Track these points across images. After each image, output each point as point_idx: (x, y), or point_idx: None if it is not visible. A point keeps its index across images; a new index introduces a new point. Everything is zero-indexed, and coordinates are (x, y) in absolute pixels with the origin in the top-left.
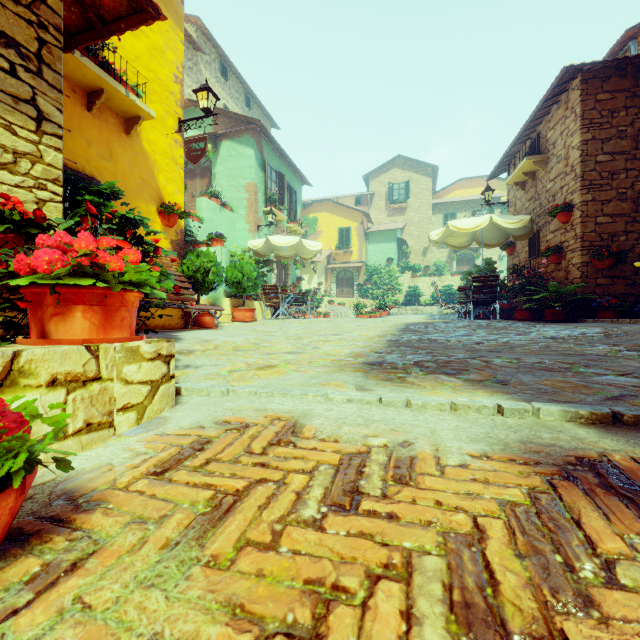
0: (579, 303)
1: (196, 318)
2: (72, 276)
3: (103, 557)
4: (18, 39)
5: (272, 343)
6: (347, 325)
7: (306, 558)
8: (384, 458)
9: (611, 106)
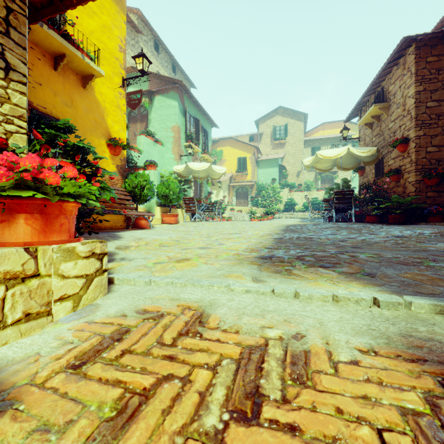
0: (414, 210)
1: (135, 221)
2: (16, 189)
3: None
4: None
5: (189, 240)
6: (244, 226)
7: None
8: (280, 352)
9: (438, 66)
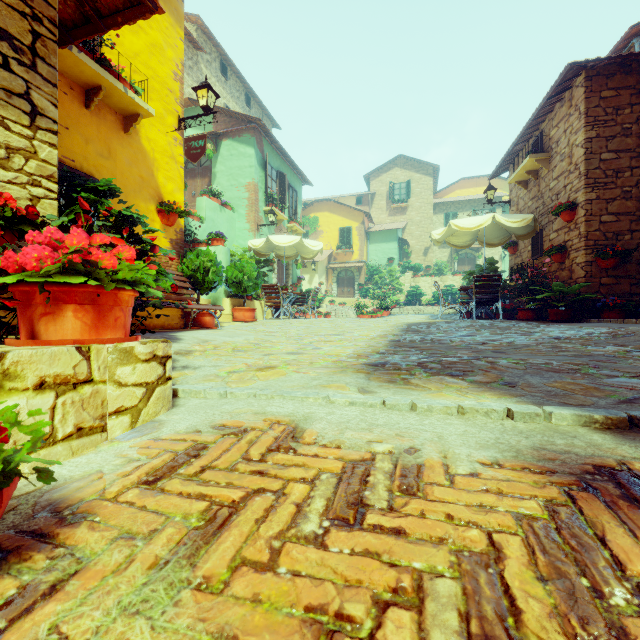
0: (583, 303)
1: (196, 318)
2: (63, 274)
3: (85, 578)
4: (11, 31)
5: (272, 343)
6: (348, 325)
7: (307, 580)
8: (389, 466)
9: (616, 103)
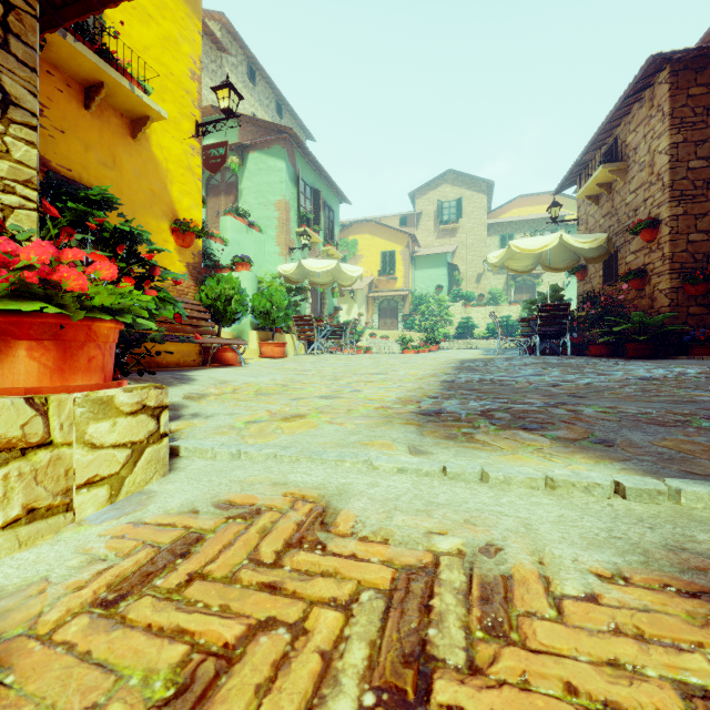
0: (668, 336)
1: (216, 354)
2: (13, 299)
3: None
4: None
5: (303, 384)
6: (392, 362)
7: None
8: (461, 578)
9: (706, 102)
